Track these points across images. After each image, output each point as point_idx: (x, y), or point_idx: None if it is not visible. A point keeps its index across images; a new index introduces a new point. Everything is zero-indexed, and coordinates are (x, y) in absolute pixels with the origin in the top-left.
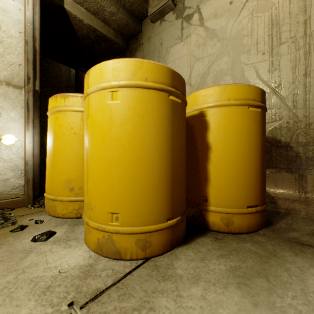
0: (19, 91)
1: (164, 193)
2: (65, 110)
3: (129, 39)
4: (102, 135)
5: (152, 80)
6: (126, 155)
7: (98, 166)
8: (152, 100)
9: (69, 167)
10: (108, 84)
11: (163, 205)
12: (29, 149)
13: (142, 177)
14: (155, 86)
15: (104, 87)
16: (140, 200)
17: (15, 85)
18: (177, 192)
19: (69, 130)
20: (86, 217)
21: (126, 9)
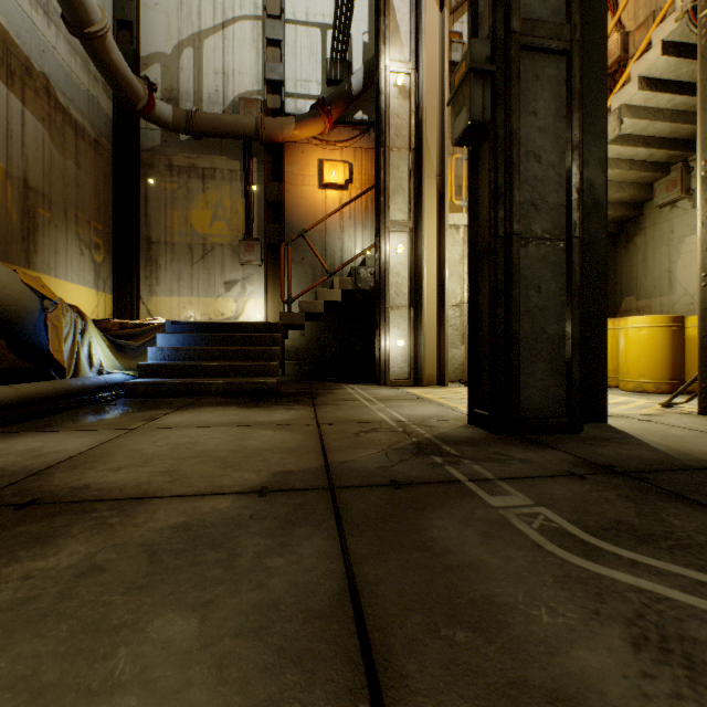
0: None
1: (667, 369)
2: None
3: (624, 222)
4: (635, 345)
5: (661, 323)
6: (648, 353)
7: (633, 357)
8: (661, 331)
9: None
10: (639, 326)
11: (667, 374)
12: None
13: (656, 361)
14: (662, 325)
15: (637, 327)
16: (654, 370)
17: None
18: (676, 369)
19: None
20: (624, 379)
21: (624, 204)
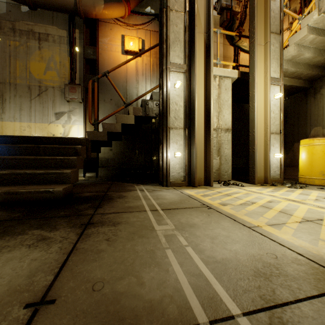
0: (278, 135)
1: None
2: (319, 144)
3: (313, 80)
4: None
5: None
6: None
7: None
8: None
9: (321, 166)
10: None
11: None
12: (282, 159)
13: None
14: None
15: None
16: None
17: (277, 133)
18: None
19: (321, 152)
20: None
21: (317, 67)
